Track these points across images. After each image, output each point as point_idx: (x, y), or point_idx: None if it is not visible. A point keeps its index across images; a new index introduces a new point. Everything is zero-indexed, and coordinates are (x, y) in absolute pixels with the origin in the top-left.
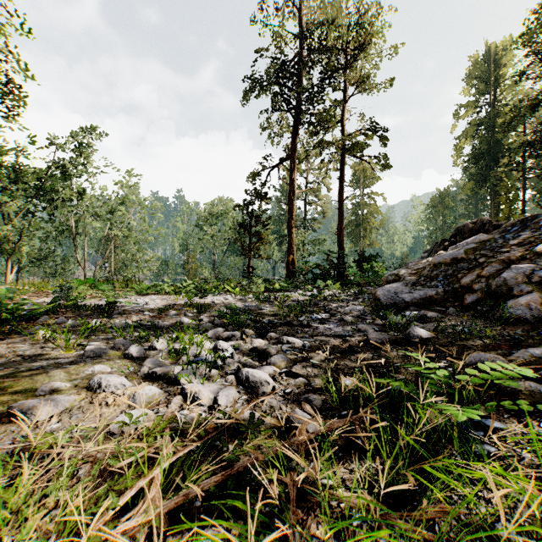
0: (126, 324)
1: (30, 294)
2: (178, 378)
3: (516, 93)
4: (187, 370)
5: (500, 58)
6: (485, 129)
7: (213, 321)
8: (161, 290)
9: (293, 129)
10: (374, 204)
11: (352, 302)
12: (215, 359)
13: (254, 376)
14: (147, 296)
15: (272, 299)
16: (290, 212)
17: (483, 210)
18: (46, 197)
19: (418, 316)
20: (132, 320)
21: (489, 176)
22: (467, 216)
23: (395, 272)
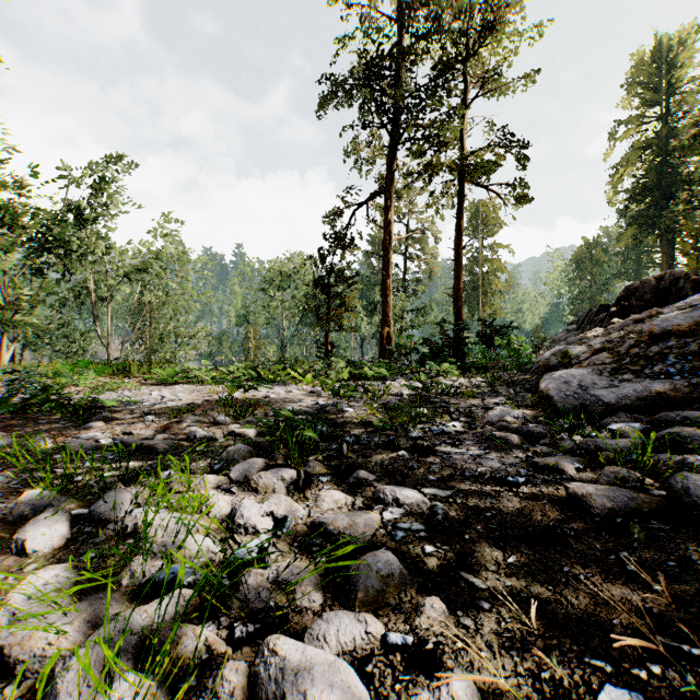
0: (93, 444)
1: (1, 383)
2: (54, 687)
3: (698, 103)
4: (99, 646)
5: (676, 55)
6: (653, 154)
7: (256, 436)
8: (196, 378)
9: (389, 151)
10: (498, 259)
11: (491, 399)
12: (207, 581)
13: (302, 695)
14: (173, 387)
15: (360, 392)
16: (384, 267)
17: (646, 267)
18: (57, 251)
19: (658, 437)
20: (113, 434)
21: (659, 219)
22: (625, 275)
23: (562, 349)
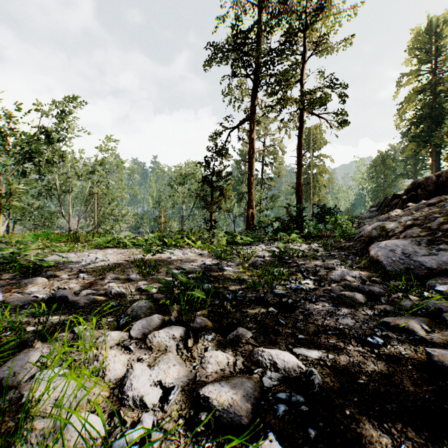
0: (31, 299)
1: None
2: None
3: None
4: None
5: (441, 30)
6: (426, 95)
7: (158, 291)
8: (122, 243)
9: (252, 92)
10: (323, 165)
11: (329, 261)
12: None
13: None
14: (106, 250)
15: (234, 255)
16: (249, 169)
17: (420, 169)
18: (36, 160)
19: None
20: (50, 289)
21: (430, 138)
22: (406, 175)
23: (380, 225)
